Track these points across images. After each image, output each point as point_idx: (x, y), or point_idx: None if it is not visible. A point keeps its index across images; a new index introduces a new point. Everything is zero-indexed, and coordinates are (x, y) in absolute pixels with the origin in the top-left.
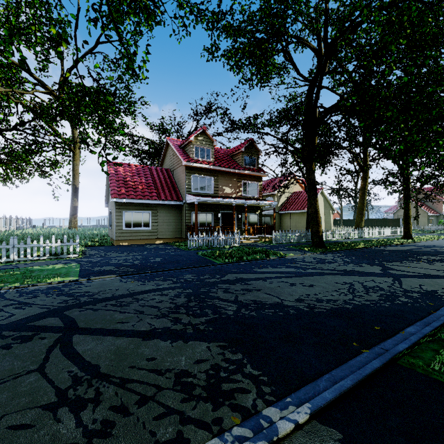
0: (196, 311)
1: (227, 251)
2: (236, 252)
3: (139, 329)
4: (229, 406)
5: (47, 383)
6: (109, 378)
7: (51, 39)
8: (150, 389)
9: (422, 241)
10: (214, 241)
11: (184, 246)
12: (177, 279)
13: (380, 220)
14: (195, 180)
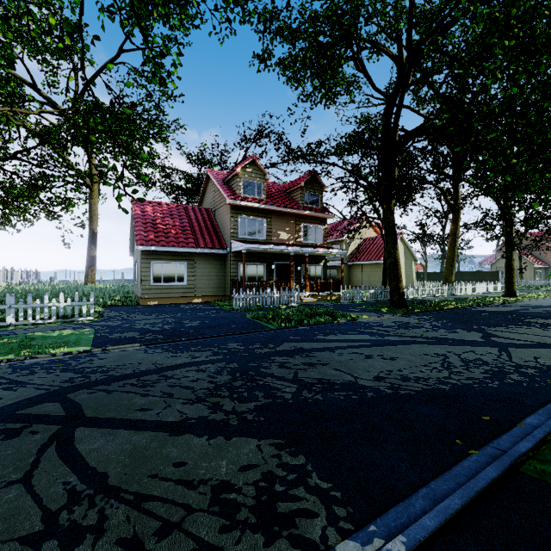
0: (243, 393)
1: (283, 312)
2: (295, 313)
3: (165, 419)
4: (288, 539)
5: (32, 502)
6: (119, 493)
7: (50, 32)
8: (176, 511)
9: (528, 300)
10: (266, 300)
11: (228, 306)
12: (218, 350)
13: (474, 273)
14: (243, 223)
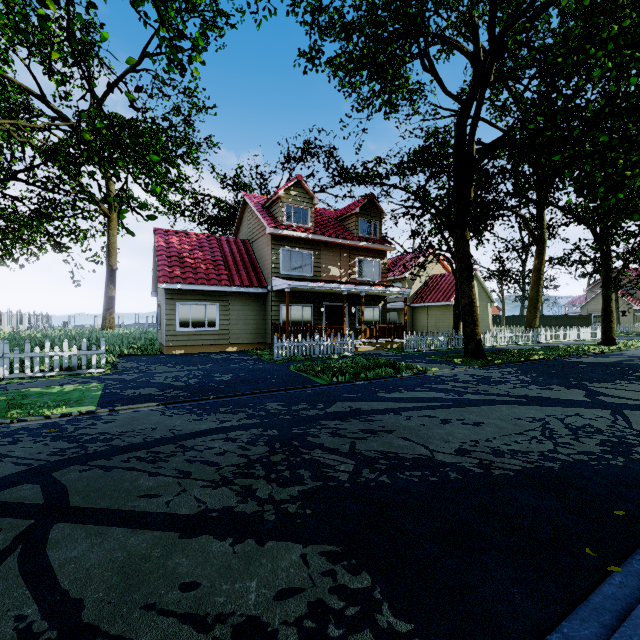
0: (283, 472)
1: (335, 364)
2: (349, 365)
3: (176, 511)
4: None
5: None
6: (94, 638)
7: None
8: None
9: (631, 349)
10: (314, 348)
11: (268, 356)
12: (254, 411)
13: (561, 317)
14: (286, 256)
